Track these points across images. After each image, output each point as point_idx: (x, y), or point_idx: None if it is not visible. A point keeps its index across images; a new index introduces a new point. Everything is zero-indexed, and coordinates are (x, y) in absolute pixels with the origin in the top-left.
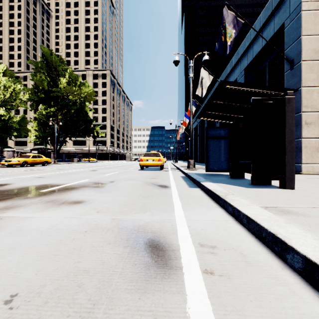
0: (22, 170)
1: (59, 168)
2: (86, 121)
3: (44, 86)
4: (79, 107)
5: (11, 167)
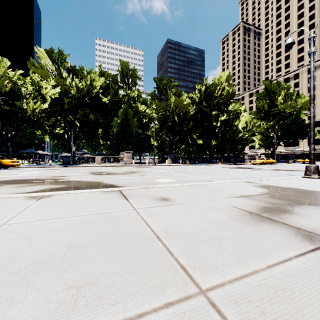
0: (267, 166)
1: (285, 166)
2: (301, 127)
3: (265, 108)
4: (294, 117)
5: (257, 165)
